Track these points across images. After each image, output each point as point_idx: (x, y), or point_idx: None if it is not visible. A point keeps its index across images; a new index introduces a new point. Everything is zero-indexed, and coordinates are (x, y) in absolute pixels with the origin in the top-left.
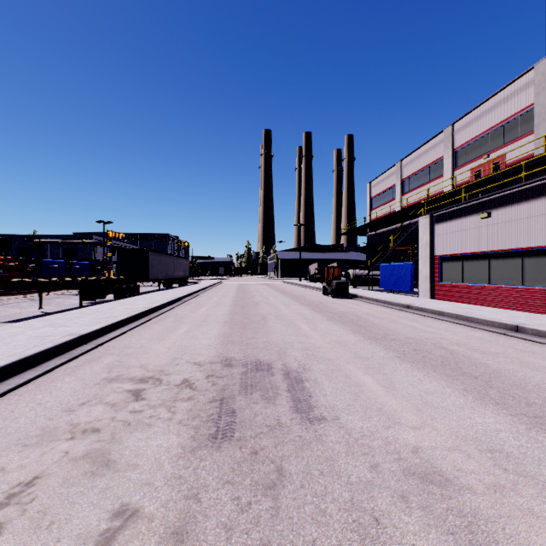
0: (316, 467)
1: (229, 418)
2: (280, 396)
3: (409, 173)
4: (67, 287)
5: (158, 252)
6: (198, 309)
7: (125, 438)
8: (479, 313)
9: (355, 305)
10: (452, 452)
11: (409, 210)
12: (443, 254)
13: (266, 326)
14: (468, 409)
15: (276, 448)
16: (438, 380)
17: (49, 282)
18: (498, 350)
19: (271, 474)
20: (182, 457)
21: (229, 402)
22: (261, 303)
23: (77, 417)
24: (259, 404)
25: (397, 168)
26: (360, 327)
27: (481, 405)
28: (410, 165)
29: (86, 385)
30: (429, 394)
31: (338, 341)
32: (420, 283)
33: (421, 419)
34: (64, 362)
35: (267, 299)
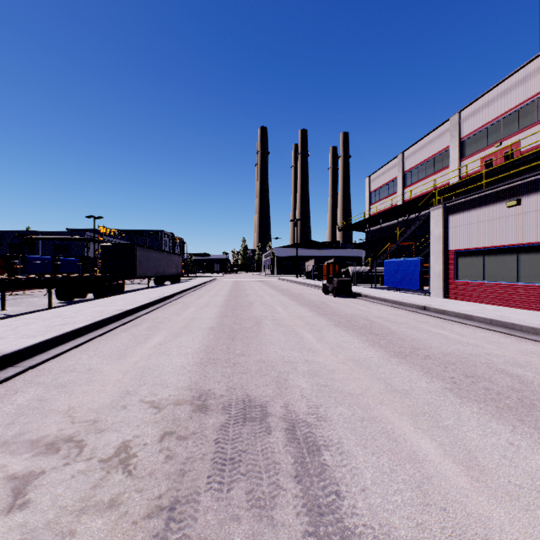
0: None
1: None
2: (282, 494)
3: (411, 165)
4: (33, 286)
5: (146, 248)
6: (183, 310)
7: None
8: (517, 317)
9: (361, 306)
10: None
11: (414, 203)
12: (459, 248)
13: (261, 335)
14: None
15: None
16: None
17: (5, 280)
18: None
19: None
20: None
21: (185, 515)
22: (256, 303)
23: None
24: (243, 525)
25: (398, 160)
26: (377, 336)
27: None
28: (413, 156)
29: None
30: None
31: (355, 360)
32: (431, 281)
33: None
34: None
35: (262, 298)
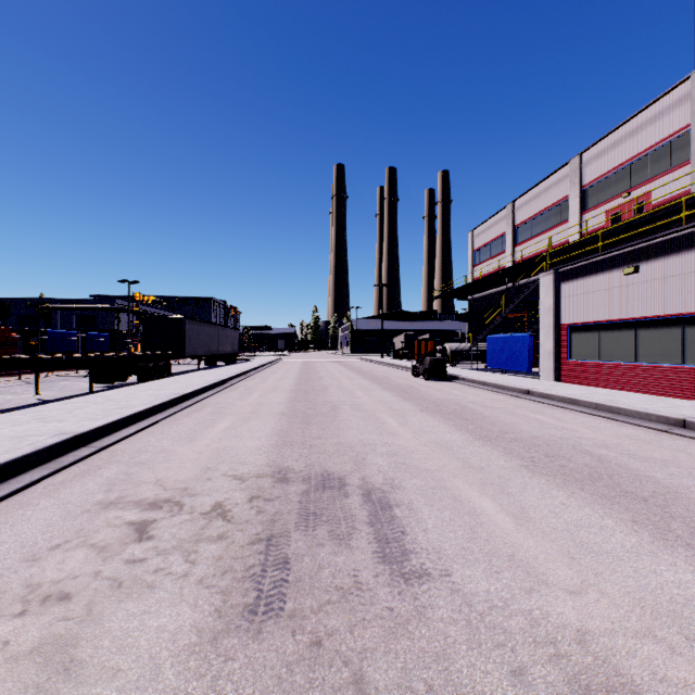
0: (419, 674)
1: (279, 573)
2: (357, 532)
3: (523, 218)
4: (72, 367)
5: (197, 321)
6: (247, 395)
7: (108, 614)
8: (627, 402)
9: (456, 390)
10: (643, 642)
11: (525, 265)
12: (572, 322)
13: (338, 419)
14: (648, 557)
15: (353, 633)
16: (591, 505)
17: (46, 360)
18: (665, 455)
19: (344, 691)
20: (196, 653)
21: (281, 543)
22: (331, 387)
23: (40, 572)
24: (326, 548)
25: (507, 211)
26: (466, 421)
27: (666, 549)
28: (525, 207)
29: (69, 513)
30: (582, 529)
31: (438, 442)
32: (541, 361)
33: (578, 575)
34: (45, 475)
35: (339, 381)
